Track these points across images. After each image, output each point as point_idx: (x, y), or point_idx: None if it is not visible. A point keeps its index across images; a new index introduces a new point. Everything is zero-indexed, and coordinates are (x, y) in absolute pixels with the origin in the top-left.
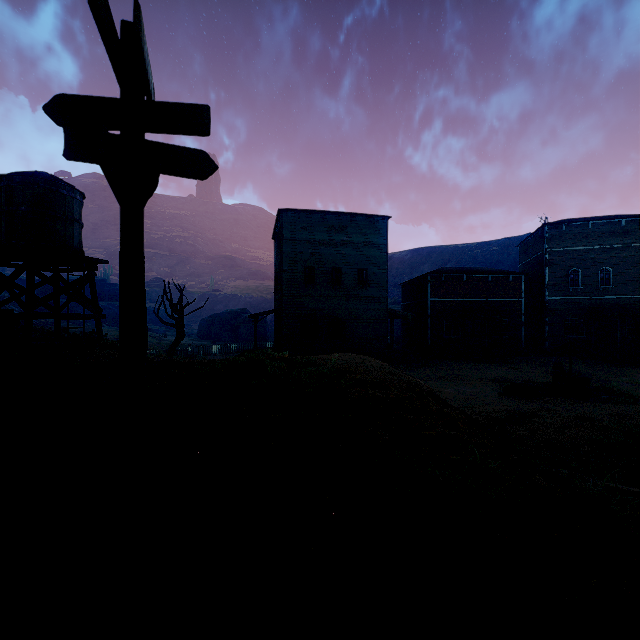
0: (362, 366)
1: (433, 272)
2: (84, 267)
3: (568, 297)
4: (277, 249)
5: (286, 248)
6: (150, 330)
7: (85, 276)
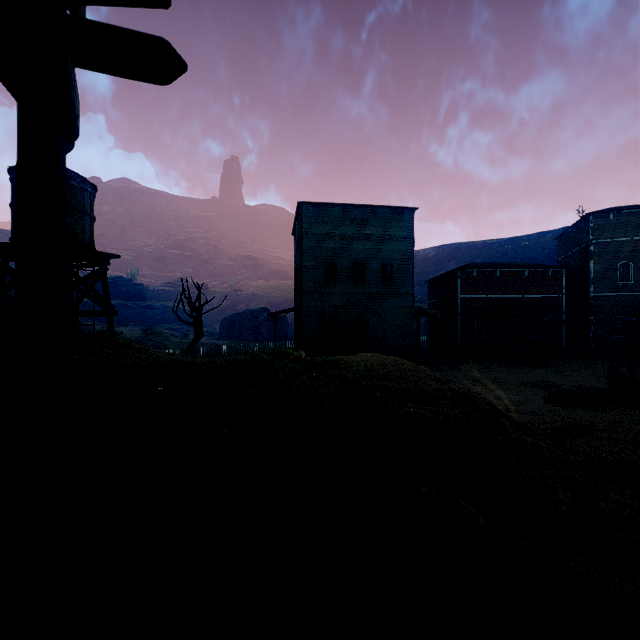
0: (395, 370)
1: (463, 267)
2: (94, 261)
3: (617, 293)
4: (297, 245)
5: (306, 243)
6: (173, 329)
7: (96, 271)
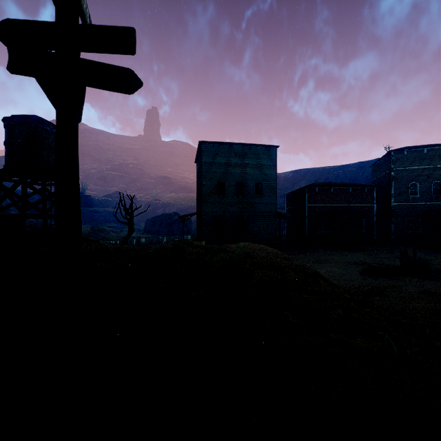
0: (261, 252)
1: (309, 185)
2: None
3: (409, 203)
4: (198, 170)
5: (204, 169)
6: (112, 227)
7: None
